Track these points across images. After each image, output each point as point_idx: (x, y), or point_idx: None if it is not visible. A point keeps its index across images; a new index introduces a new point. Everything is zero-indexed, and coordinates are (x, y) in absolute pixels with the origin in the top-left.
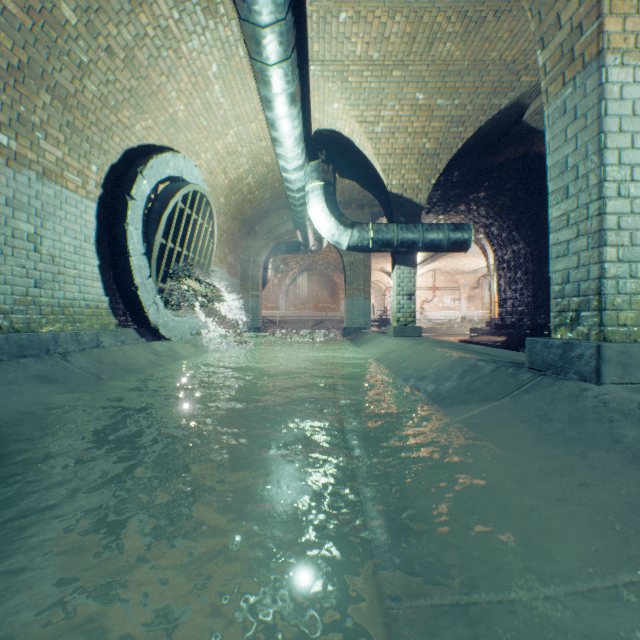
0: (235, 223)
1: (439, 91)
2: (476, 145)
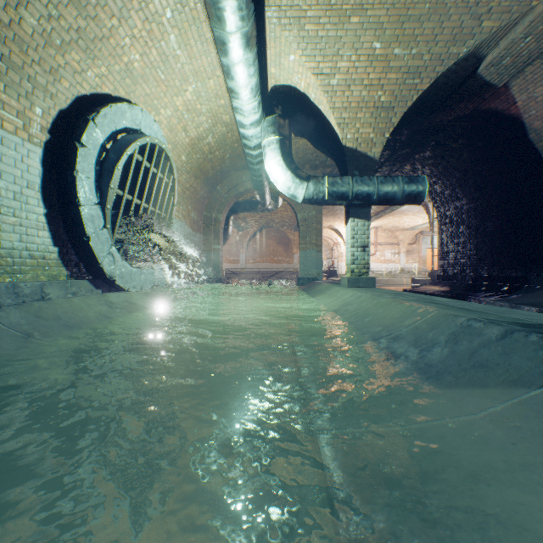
0: (197, 182)
1: (397, 39)
2: (428, 101)
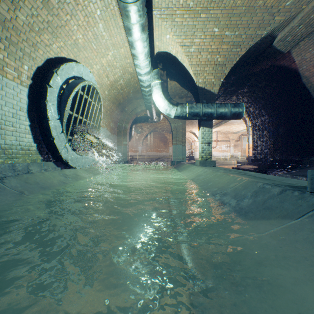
0: (114, 106)
1: (227, 26)
2: (245, 60)
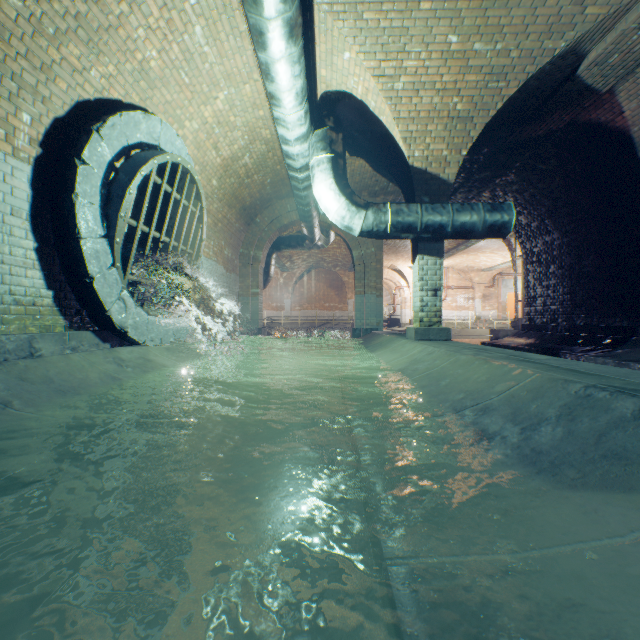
0: (232, 212)
1: (478, 31)
2: (514, 111)
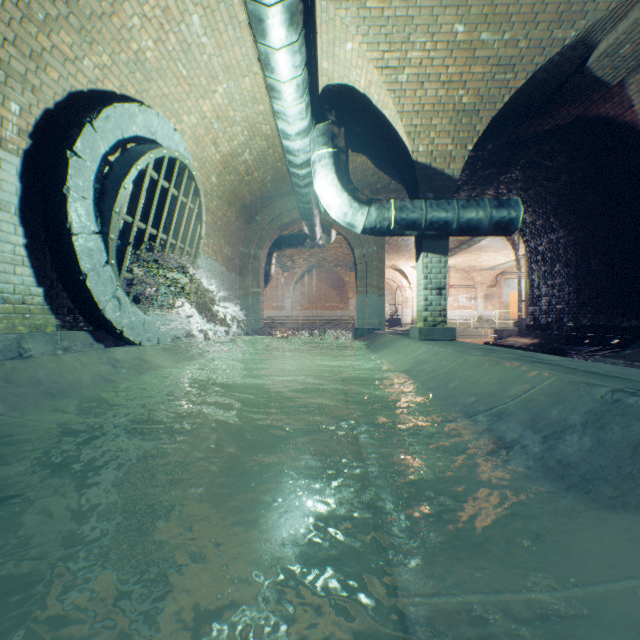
0: (232, 210)
1: (485, 20)
2: (520, 105)
